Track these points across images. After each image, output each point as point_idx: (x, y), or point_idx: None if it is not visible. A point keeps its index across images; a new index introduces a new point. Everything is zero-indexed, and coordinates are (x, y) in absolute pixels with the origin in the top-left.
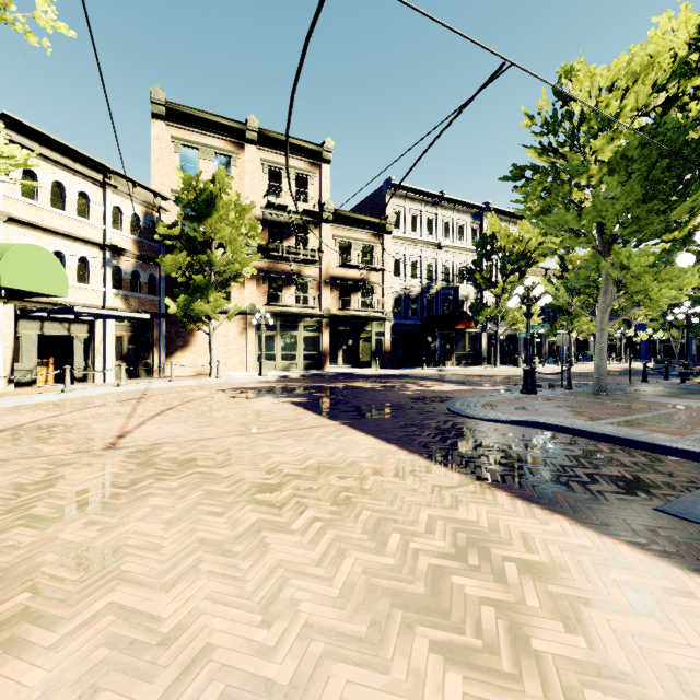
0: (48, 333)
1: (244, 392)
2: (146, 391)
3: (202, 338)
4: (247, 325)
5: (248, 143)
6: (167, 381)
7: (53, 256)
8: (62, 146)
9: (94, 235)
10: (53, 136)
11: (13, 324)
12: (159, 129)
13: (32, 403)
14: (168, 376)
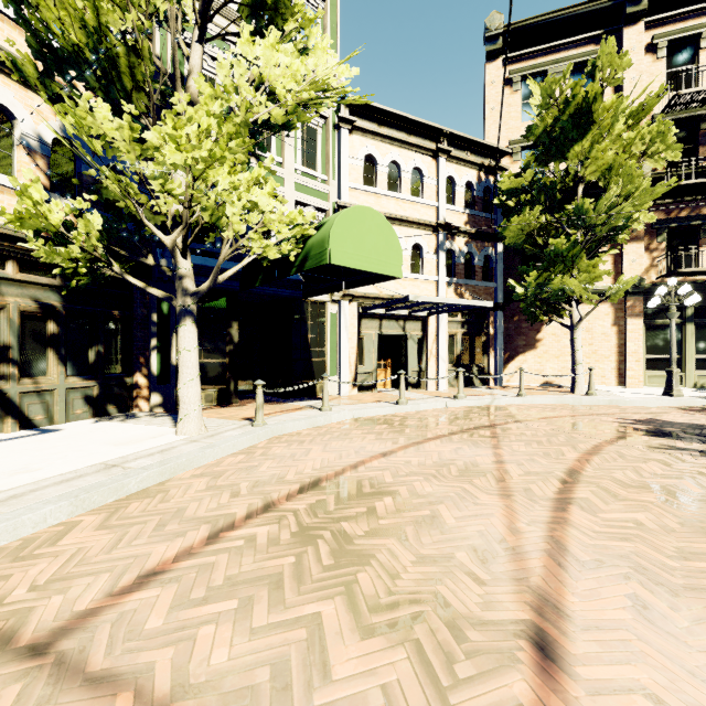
0: (385, 332)
1: (691, 437)
2: (490, 409)
3: (552, 335)
4: (626, 311)
5: (628, 23)
6: (513, 394)
7: (385, 221)
8: (398, 119)
9: (427, 216)
10: (389, 109)
11: (357, 323)
12: (494, 70)
13: (367, 415)
14: (507, 386)
